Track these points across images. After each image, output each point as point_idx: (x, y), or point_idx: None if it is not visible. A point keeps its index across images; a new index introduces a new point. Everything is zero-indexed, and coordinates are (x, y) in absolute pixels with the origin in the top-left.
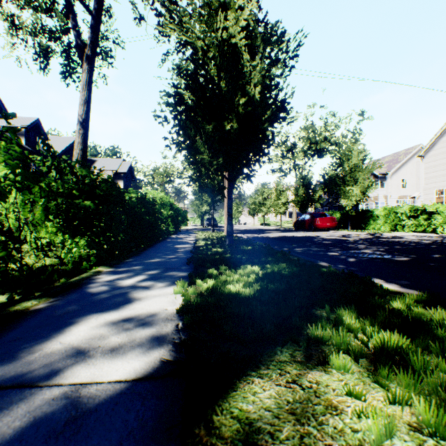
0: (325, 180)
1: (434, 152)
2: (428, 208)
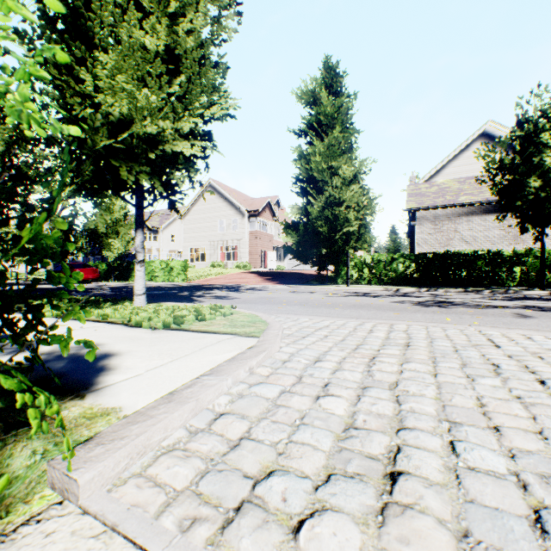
0: (87, 229)
1: (189, 217)
2: (171, 263)
